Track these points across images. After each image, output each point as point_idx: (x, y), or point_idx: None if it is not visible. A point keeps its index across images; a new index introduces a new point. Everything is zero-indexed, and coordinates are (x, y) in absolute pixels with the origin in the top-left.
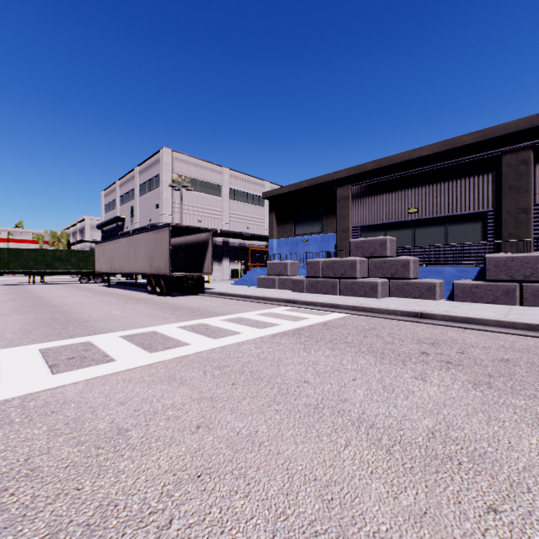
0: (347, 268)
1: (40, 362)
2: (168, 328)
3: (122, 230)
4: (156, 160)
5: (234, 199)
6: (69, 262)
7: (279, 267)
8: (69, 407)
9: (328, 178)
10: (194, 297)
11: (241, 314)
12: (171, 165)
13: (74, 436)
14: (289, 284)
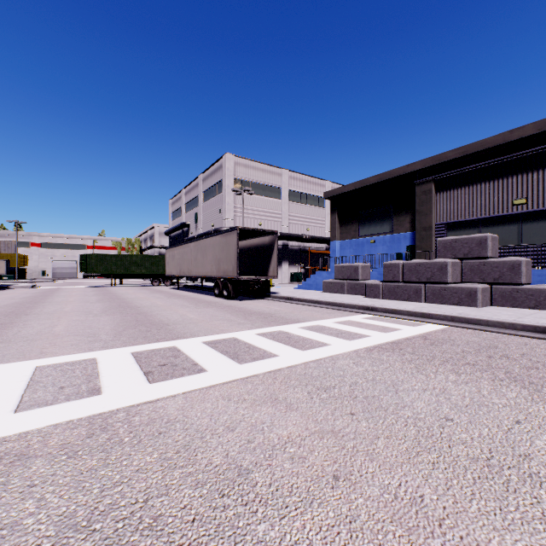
0: (435, 271)
1: (134, 368)
2: (247, 334)
3: (187, 235)
4: (218, 166)
5: (293, 200)
6: (143, 266)
7: (348, 270)
8: (175, 427)
9: (399, 173)
10: (261, 301)
11: (318, 322)
12: (233, 170)
13: (190, 472)
14: (360, 289)
